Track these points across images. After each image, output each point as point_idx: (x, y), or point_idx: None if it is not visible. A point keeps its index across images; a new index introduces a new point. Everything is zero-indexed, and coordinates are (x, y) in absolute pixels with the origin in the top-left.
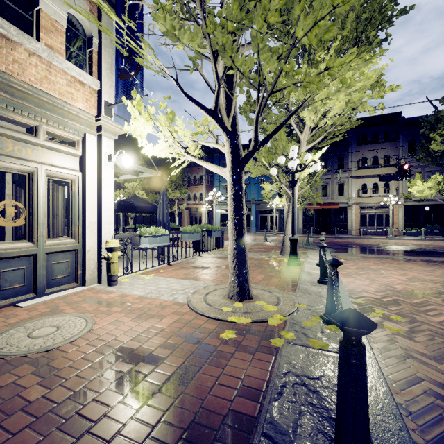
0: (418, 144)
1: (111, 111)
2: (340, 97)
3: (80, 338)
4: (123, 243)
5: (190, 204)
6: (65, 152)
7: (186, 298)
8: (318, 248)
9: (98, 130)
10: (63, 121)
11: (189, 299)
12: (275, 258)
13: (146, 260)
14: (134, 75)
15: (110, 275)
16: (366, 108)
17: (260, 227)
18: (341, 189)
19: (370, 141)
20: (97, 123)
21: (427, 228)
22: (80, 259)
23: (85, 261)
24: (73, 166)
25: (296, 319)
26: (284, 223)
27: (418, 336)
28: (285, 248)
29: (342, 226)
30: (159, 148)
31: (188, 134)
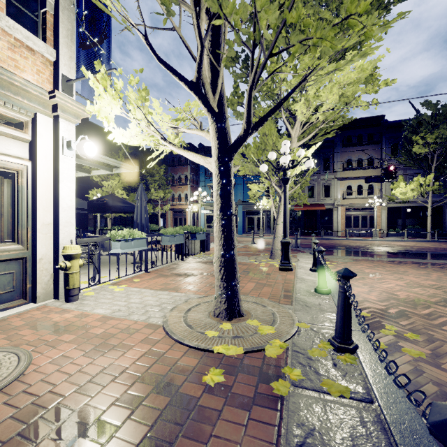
0: (400, 147)
1: (71, 88)
2: (333, 90)
3: (1, 390)
4: (88, 248)
5: (174, 205)
6: (8, 135)
7: (162, 317)
8: (307, 250)
9: (54, 109)
10: (3, 94)
11: (166, 318)
12: (264, 262)
13: (118, 268)
14: (99, 44)
15: (68, 288)
16: (360, 103)
17: (247, 228)
18: (327, 191)
19: (355, 143)
20: (52, 101)
21: (408, 229)
22: (30, 270)
23: (36, 272)
24: (19, 154)
25: (299, 345)
26: (270, 225)
27: (445, 361)
28: (275, 251)
29: (328, 227)
30: (129, 134)
31: (166, 119)
